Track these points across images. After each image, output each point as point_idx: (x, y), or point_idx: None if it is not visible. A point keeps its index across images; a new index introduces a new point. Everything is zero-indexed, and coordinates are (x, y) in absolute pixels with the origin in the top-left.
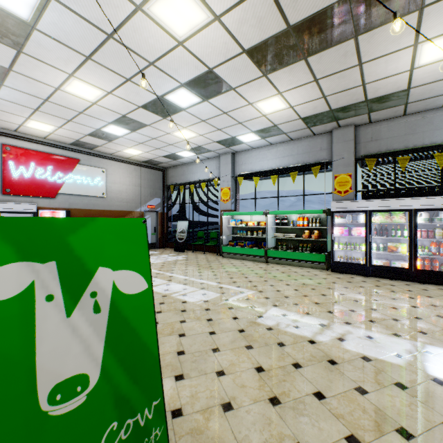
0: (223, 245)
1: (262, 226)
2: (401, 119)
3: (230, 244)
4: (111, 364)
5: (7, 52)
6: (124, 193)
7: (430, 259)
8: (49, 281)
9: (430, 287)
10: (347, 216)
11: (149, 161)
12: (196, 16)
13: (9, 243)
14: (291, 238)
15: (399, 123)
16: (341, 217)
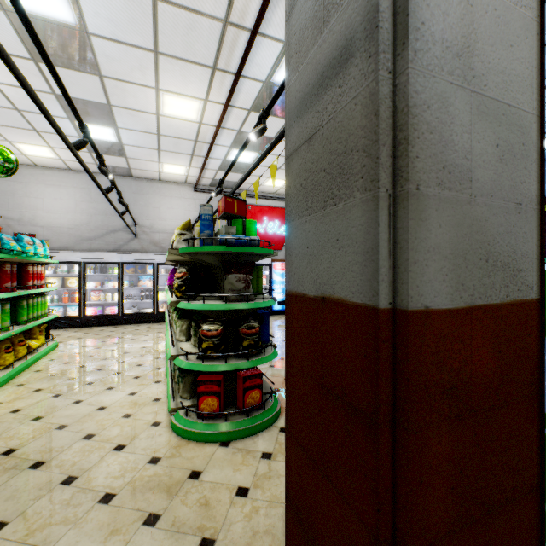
0: None
1: None
2: None
3: None
4: None
5: (279, 123)
6: None
7: None
8: None
9: None
10: None
11: None
12: None
13: None
14: None
15: None
16: None
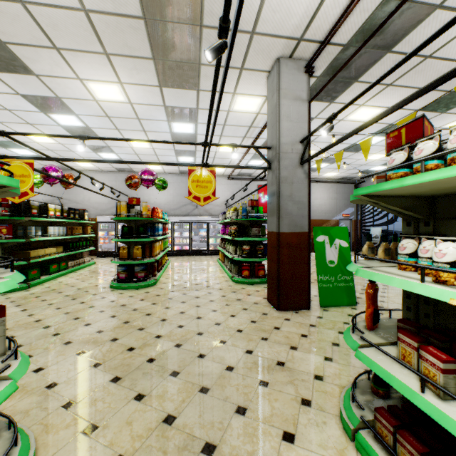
0: None
1: None
2: None
3: None
4: (339, 261)
5: None
6: (322, 206)
7: None
8: (327, 240)
9: None
10: None
11: (343, 178)
12: (374, 112)
13: (320, 231)
14: None
15: None
16: None
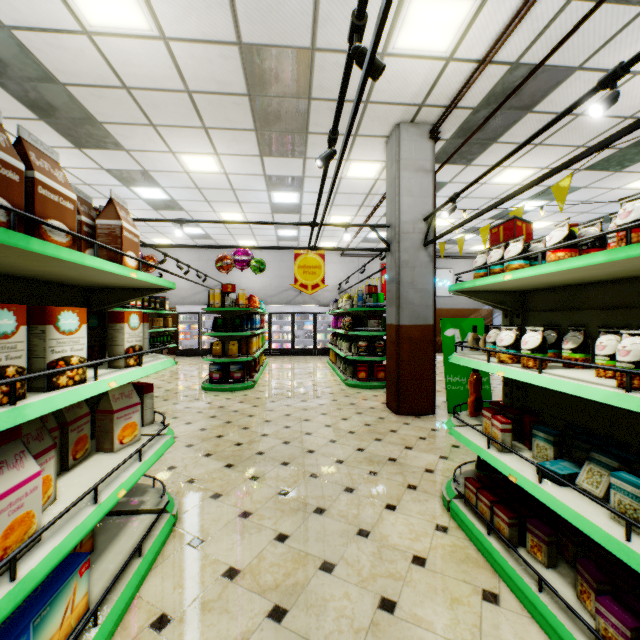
0: None
1: None
2: None
3: None
4: None
5: None
6: None
7: None
8: (457, 334)
9: None
10: None
11: None
12: (525, 173)
13: (450, 324)
14: None
15: None
16: None
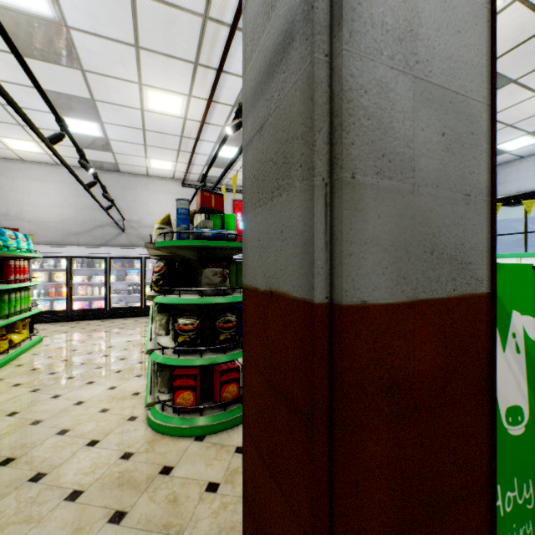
0: None
1: None
2: None
3: None
4: (533, 405)
5: None
6: None
7: None
8: None
9: None
10: None
11: None
12: None
13: None
14: None
15: None
16: None
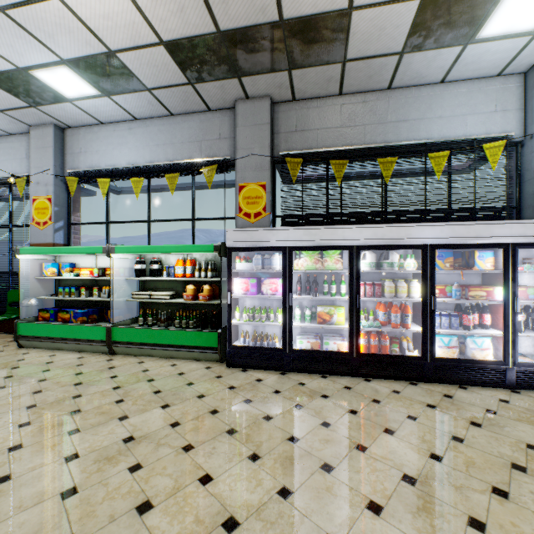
0: (24, 320)
1: (108, 278)
2: (337, 100)
3: (41, 317)
4: None
5: None
6: None
7: (377, 332)
8: None
9: (381, 390)
10: (255, 257)
11: None
12: None
13: None
14: (163, 301)
15: (334, 107)
16: (247, 259)
